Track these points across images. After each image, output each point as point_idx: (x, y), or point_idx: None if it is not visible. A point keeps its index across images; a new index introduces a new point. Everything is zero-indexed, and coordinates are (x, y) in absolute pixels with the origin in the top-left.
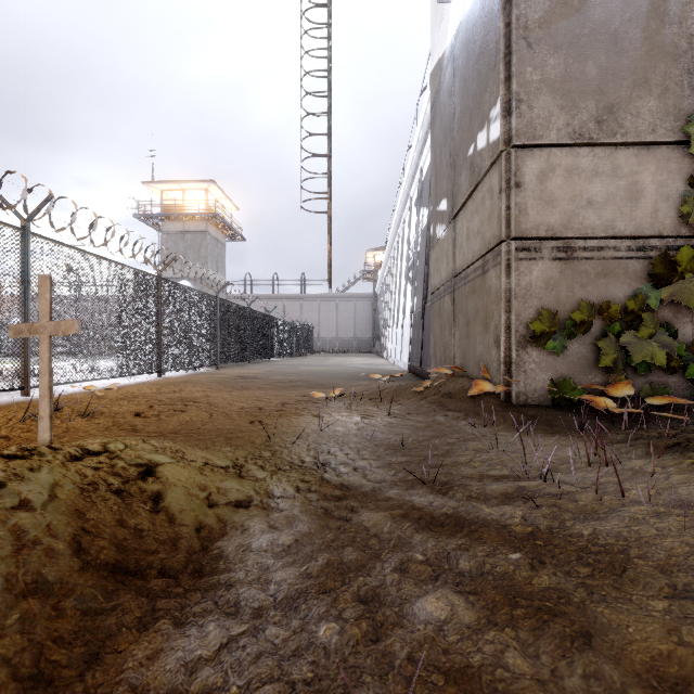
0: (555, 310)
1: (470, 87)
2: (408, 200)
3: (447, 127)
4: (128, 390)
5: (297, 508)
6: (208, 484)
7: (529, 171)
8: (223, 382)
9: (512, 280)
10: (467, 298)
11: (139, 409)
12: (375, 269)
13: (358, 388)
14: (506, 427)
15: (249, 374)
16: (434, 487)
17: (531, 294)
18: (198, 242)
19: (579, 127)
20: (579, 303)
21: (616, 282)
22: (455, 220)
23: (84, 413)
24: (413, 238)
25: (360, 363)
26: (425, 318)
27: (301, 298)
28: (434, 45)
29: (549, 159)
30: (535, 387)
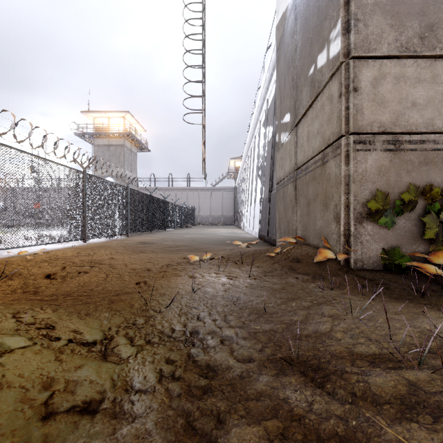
0: (386, 192)
1: (310, 22)
2: (258, 122)
3: (290, 60)
4: (55, 254)
5: (153, 414)
6: (57, 377)
7: (365, 78)
8: (128, 246)
9: (350, 167)
10: (308, 185)
11: (52, 270)
12: (235, 171)
13: (224, 252)
14: (351, 291)
15: (149, 240)
16: (306, 373)
17: (366, 179)
18: (119, 152)
19: (406, 42)
20: (405, 186)
21: (435, 169)
22: (297, 127)
23: (0, 276)
24: (262, 147)
25: (226, 232)
26: (271, 201)
27: (187, 190)
28: (279, 4)
29: (381, 69)
30: (369, 255)
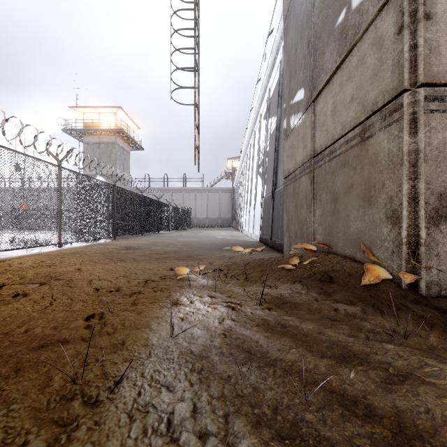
0: None
1: None
2: (258, 116)
3: (304, 21)
4: (10, 264)
5: None
6: None
7: None
8: (108, 253)
9: (420, 138)
10: (334, 174)
11: None
12: (233, 171)
13: (222, 261)
14: (444, 342)
15: (136, 245)
16: None
17: (445, 156)
18: (110, 150)
19: None
20: None
21: None
22: (315, 102)
23: None
24: (263, 142)
25: (223, 235)
26: (275, 200)
27: (183, 190)
28: None
29: None
30: None
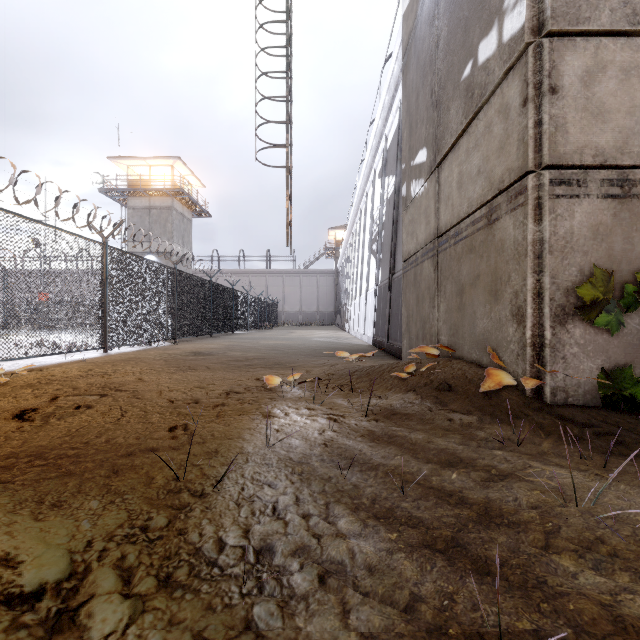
0: (607, 270)
1: None
2: (371, 172)
3: (427, 62)
4: (50, 372)
5: None
6: None
7: (570, 70)
8: (171, 360)
9: (545, 226)
10: (460, 260)
11: (33, 404)
12: (337, 246)
13: (322, 370)
14: (556, 448)
15: (206, 350)
16: None
17: (573, 246)
18: (164, 217)
19: None
20: None
21: None
22: (440, 169)
23: None
24: (377, 209)
25: (323, 337)
26: (393, 290)
27: (267, 274)
28: None
29: (597, 54)
30: (578, 380)
